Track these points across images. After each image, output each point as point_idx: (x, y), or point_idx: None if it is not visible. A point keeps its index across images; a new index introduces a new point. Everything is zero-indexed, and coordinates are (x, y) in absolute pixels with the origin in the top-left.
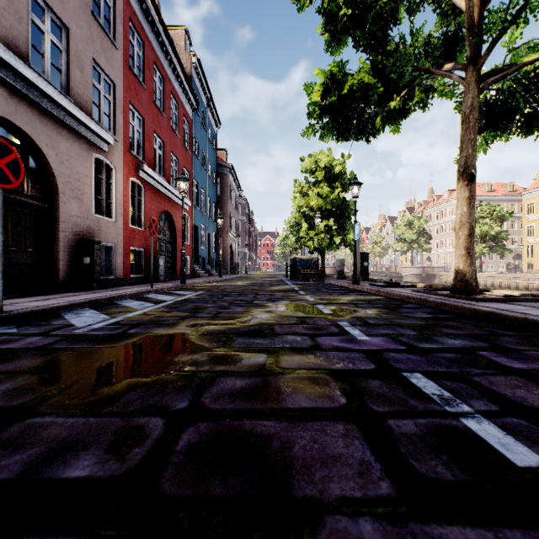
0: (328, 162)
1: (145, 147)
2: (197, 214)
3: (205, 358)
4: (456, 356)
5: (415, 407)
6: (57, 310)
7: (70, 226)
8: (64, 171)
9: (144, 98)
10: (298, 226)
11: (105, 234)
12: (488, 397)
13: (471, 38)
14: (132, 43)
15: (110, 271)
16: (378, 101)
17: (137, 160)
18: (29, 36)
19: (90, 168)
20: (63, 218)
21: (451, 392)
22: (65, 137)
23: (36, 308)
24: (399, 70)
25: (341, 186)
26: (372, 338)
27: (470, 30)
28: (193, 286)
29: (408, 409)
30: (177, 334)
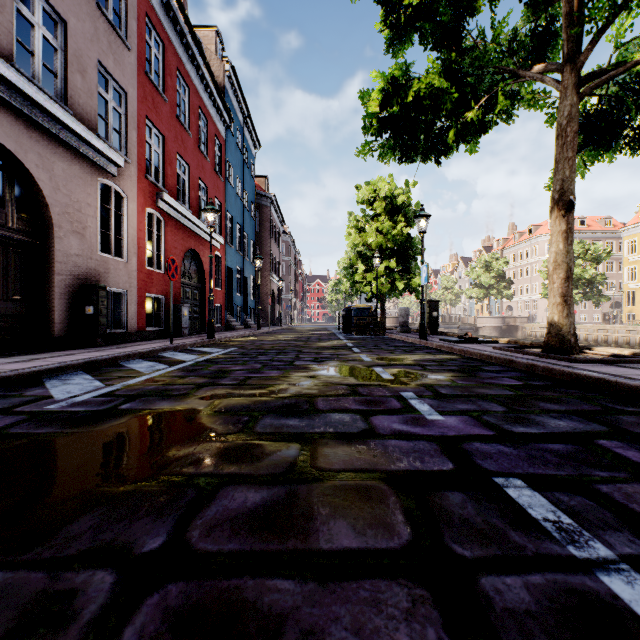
0: (389, 191)
1: (165, 172)
2: (231, 253)
3: (212, 451)
4: (567, 448)
5: (521, 547)
6: (38, 375)
7: (68, 267)
8: (60, 199)
9: (164, 111)
10: (353, 269)
11: (114, 278)
12: (632, 527)
13: (569, 29)
14: (149, 44)
15: (121, 323)
16: (451, 110)
17: (156, 187)
18: (13, 29)
19: (94, 195)
20: (59, 258)
21: (572, 515)
22: (61, 157)
23: (8, 373)
24: (477, 72)
25: (405, 220)
26: (447, 417)
27: (568, 20)
28: (223, 342)
29: (511, 553)
30: (184, 411)
